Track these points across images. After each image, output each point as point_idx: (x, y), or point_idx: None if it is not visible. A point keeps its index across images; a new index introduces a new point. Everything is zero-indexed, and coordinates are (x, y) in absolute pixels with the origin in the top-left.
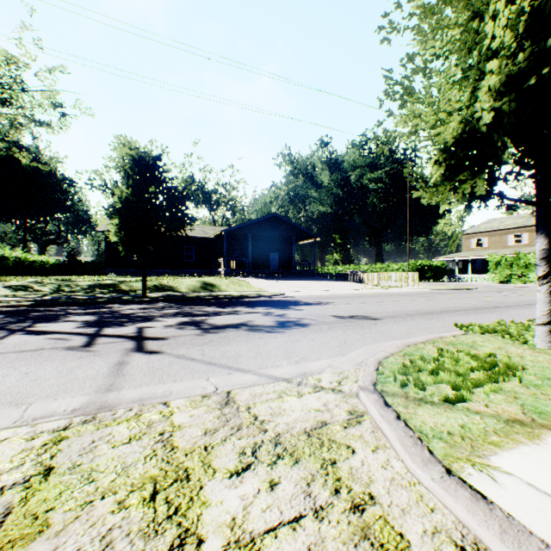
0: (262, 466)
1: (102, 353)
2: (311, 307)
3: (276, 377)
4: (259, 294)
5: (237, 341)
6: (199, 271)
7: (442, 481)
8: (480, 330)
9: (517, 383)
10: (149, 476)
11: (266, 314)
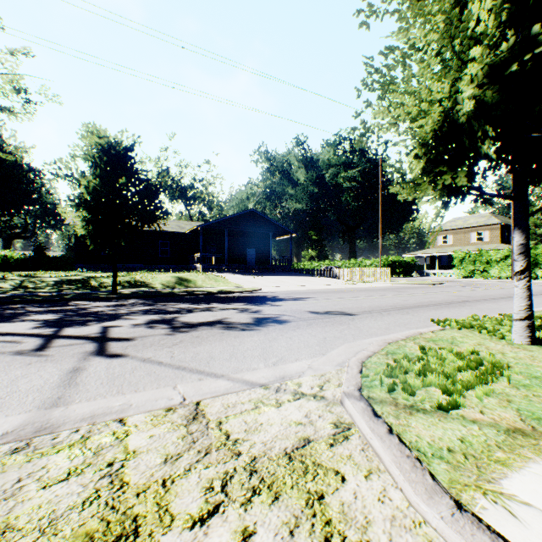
0: (233, 507)
1: (56, 358)
2: (288, 303)
3: (252, 382)
4: (236, 290)
5: (210, 341)
6: (174, 267)
7: (454, 521)
8: (457, 325)
9: (506, 384)
10: (84, 532)
11: (242, 311)
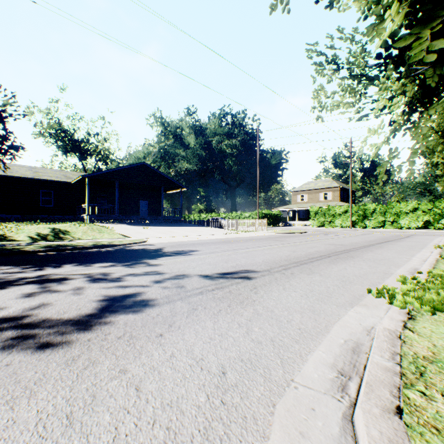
0: None
1: None
2: (170, 260)
3: None
4: (115, 243)
5: None
6: (60, 217)
7: None
8: (421, 304)
9: None
10: None
11: (96, 279)
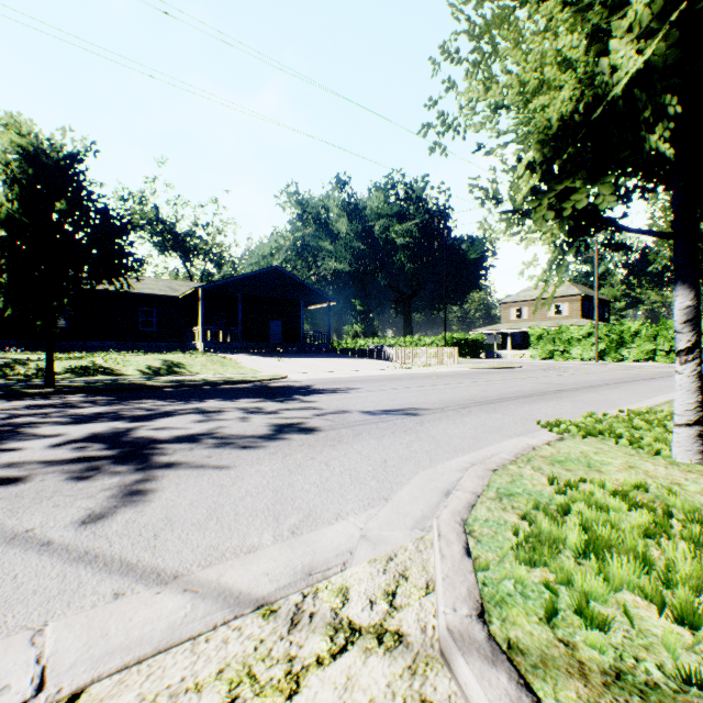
0: None
1: None
2: (325, 397)
3: (239, 596)
4: (249, 378)
5: (180, 476)
6: (163, 345)
7: None
8: (579, 431)
9: None
10: None
11: (253, 412)
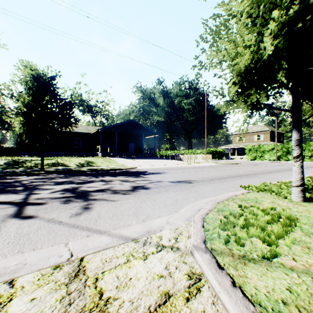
0: None
1: None
2: (153, 176)
3: (126, 237)
4: (121, 168)
5: (100, 203)
6: (84, 154)
7: None
8: (256, 189)
9: (301, 232)
10: None
11: (124, 181)
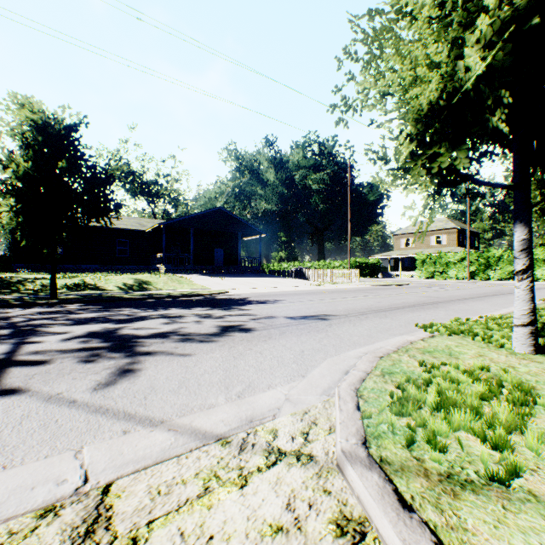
0: None
1: None
2: (258, 307)
3: (205, 433)
4: (200, 293)
5: (157, 360)
6: (134, 267)
7: None
8: (446, 331)
9: None
10: None
11: (205, 317)
